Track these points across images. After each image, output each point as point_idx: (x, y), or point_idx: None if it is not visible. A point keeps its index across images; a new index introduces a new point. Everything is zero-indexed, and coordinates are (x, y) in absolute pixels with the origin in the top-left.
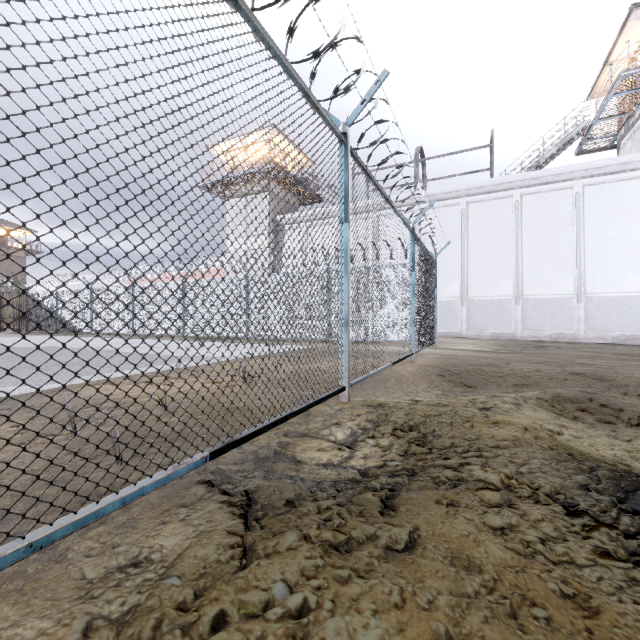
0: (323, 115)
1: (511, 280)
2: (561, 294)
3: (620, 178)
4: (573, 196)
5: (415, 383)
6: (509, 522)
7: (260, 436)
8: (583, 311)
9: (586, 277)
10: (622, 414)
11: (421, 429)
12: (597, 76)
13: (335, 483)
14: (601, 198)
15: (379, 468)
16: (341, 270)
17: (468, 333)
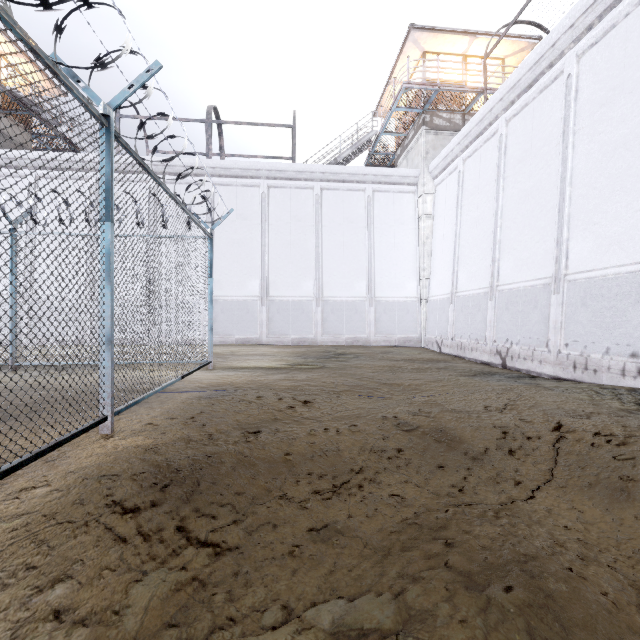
0: None
1: (312, 280)
2: (356, 297)
3: (400, 190)
4: (365, 199)
5: None
6: None
7: None
8: (374, 314)
9: (376, 281)
10: None
11: None
12: (382, 93)
13: None
14: (387, 206)
15: None
16: None
17: (269, 339)
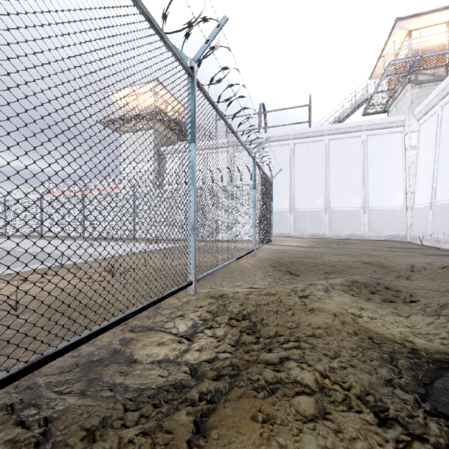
0: (168, 45)
1: (322, 197)
2: (353, 207)
3: (389, 131)
4: (361, 142)
5: (254, 273)
6: (324, 444)
7: (105, 333)
8: (367, 219)
9: (369, 196)
10: (399, 294)
11: (252, 318)
12: (375, 64)
13: (158, 391)
14: (378, 144)
15: (211, 362)
16: (189, 183)
17: (294, 233)
